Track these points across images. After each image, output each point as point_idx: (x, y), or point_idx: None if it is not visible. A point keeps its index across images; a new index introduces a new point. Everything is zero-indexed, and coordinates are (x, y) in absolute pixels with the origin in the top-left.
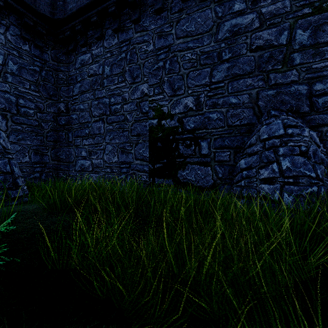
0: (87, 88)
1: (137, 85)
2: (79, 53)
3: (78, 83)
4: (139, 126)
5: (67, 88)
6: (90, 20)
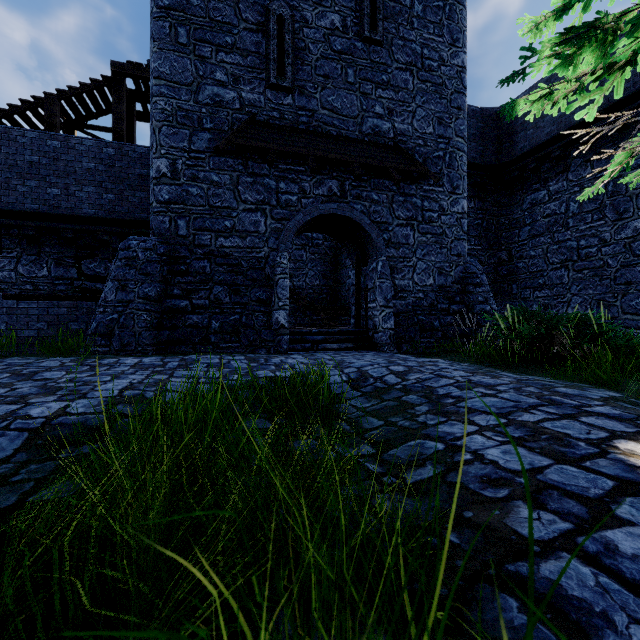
0: (540, 232)
1: (625, 222)
2: (528, 191)
3: (526, 227)
4: (629, 272)
5: (510, 234)
6: (548, 155)
